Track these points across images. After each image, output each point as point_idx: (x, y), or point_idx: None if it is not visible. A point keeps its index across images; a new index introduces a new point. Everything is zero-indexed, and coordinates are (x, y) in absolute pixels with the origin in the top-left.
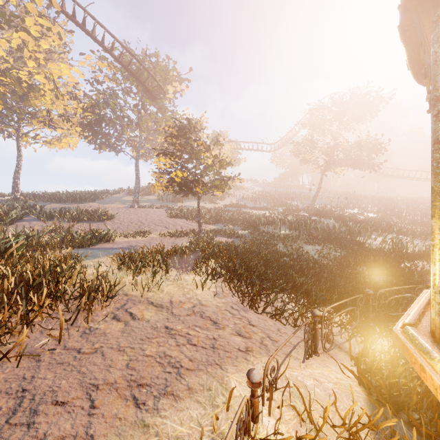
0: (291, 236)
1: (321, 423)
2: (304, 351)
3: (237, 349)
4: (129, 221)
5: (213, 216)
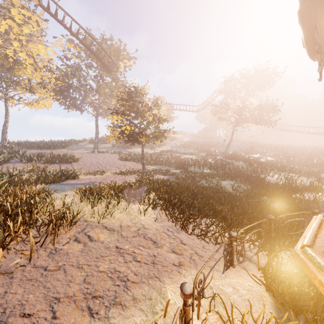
0: (211, 174)
1: None
2: (224, 264)
3: (172, 264)
4: (90, 162)
5: (153, 159)
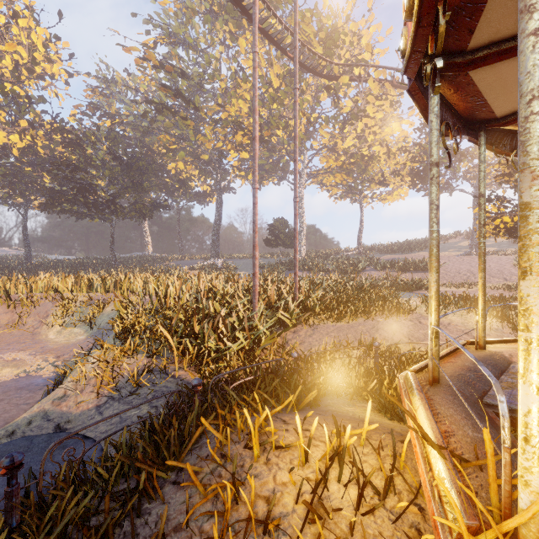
0: None
1: None
2: None
3: None
4: (456, 271)
5: None
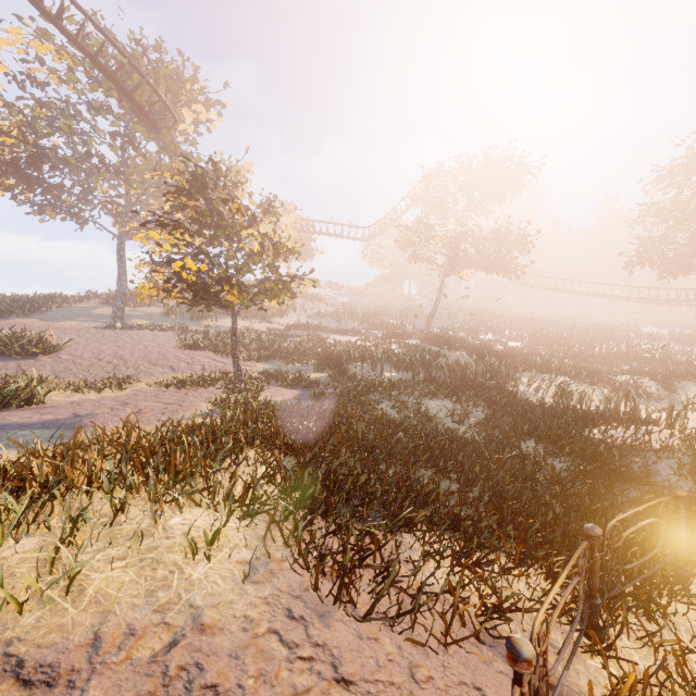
0: (403, 384)
1: None
2: None
3: None
4: (95, 355)
5: (265, 346)
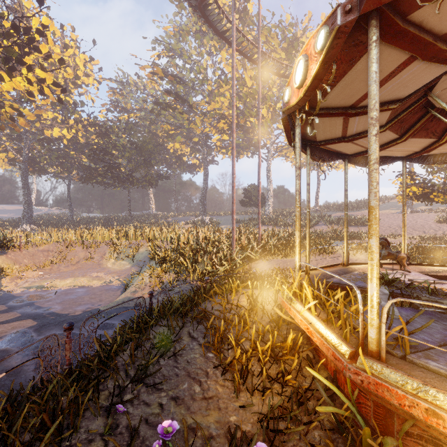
0: None
1: None
2: None
3: None
4: (388, 225)
5: None
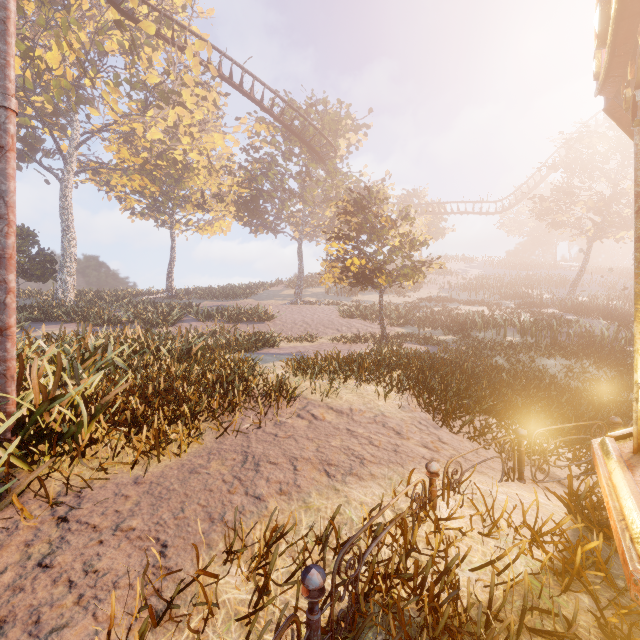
0: (521, 345)
1: (504, 525)
2: (502, 471)
3: (421, 457)
4: (293, 321)
5: (402, 316)
